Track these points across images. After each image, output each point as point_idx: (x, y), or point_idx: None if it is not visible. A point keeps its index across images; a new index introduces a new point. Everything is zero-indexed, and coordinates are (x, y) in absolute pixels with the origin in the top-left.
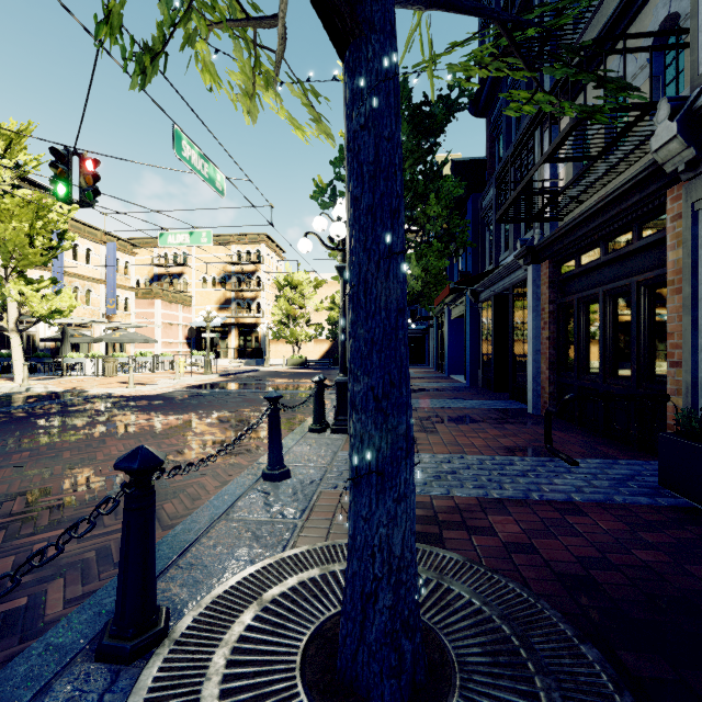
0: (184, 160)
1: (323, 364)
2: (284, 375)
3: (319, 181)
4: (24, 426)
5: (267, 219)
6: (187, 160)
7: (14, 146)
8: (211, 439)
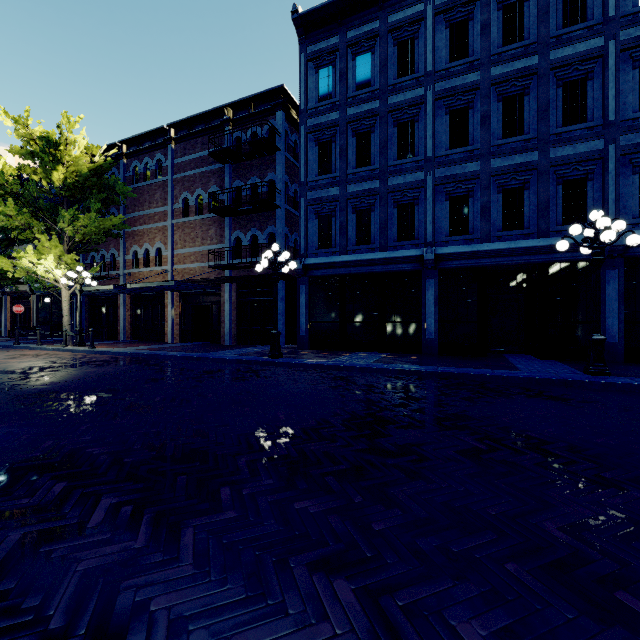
0: None
1: None
2: None
3: None
4: None
5: None
6: None
7: None
8: None
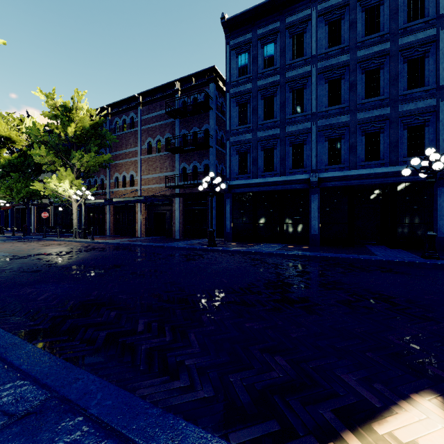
0: None
1: None
2: None
3: None
4: None
5: None
6: None
7: None
8: None
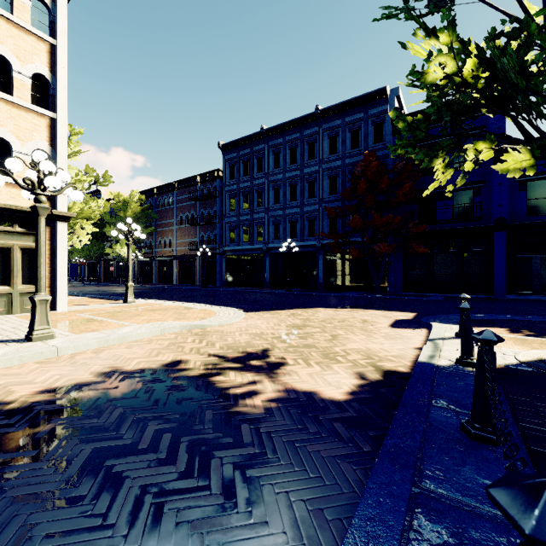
0: None
1: None
2: None
3: None
4: None
5: None
6: None
7: None
8: None
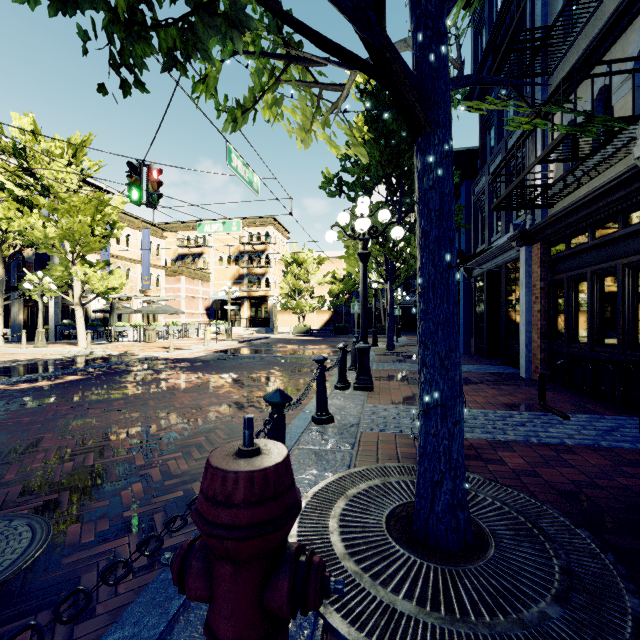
0: (233, 169)
1: (324, 332)
2: (293, 342)
3: (327, 173)
4: (106, 381)
5: (287, 210)
6: (234, 169)
7: (78, 153)
8: (255, 393)
